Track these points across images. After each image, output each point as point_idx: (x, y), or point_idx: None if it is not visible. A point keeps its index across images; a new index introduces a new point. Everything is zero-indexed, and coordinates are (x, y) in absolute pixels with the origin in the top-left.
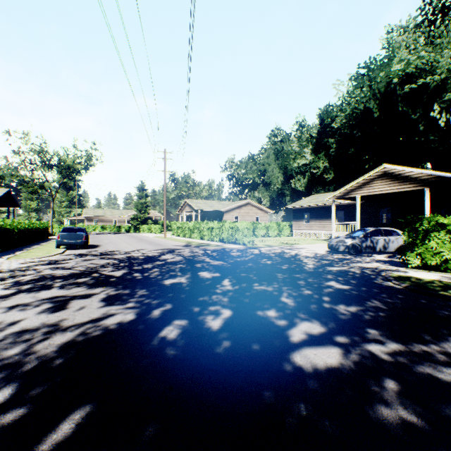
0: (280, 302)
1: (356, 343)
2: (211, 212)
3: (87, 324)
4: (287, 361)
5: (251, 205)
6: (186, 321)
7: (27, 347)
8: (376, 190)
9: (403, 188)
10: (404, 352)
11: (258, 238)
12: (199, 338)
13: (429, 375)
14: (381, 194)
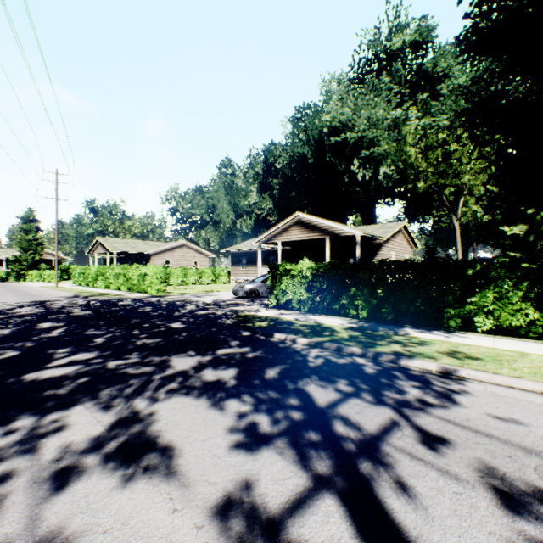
0: (90, 342)
1: (105, 361)
2: (135, 254)
3: None
4: (16, 378)
5: (188, 247)
6: None
7: None
8: (293, 237)
9: (312, 236)
10: (134, 363)
11: (187, 286)
12: None
13: (125, 372)
14: (299, 241)
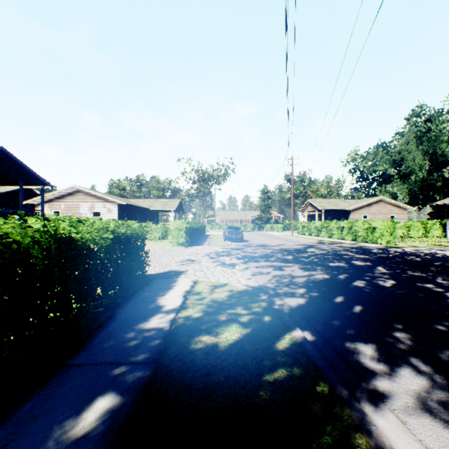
0: (436, 282)
1: None
2: (334, 211)
3: (305, 276)
4: (444, 301)
5: (383, 202)
6: (364, 281)
7: (289, 280)
8: None
9: None
10: None
11: (395, 238)
12: (379, 288)
13: None
14: None
